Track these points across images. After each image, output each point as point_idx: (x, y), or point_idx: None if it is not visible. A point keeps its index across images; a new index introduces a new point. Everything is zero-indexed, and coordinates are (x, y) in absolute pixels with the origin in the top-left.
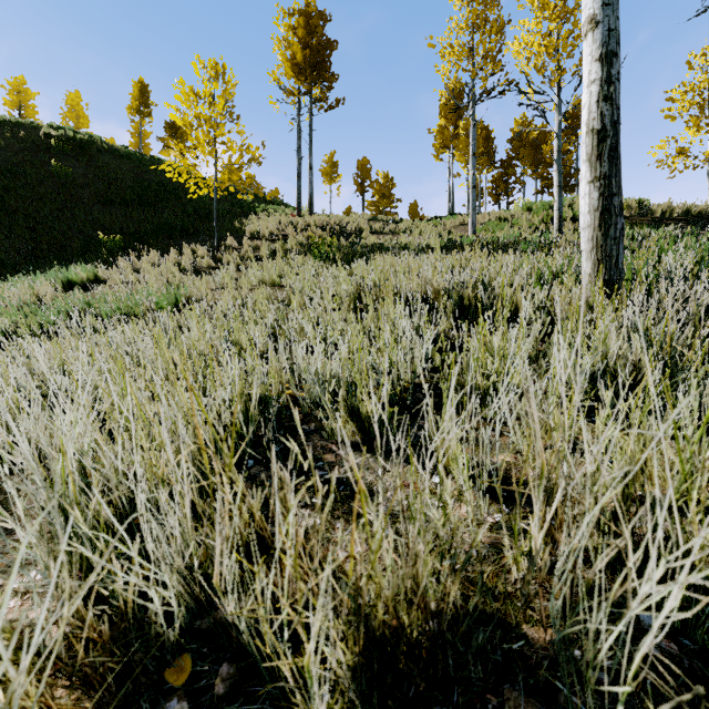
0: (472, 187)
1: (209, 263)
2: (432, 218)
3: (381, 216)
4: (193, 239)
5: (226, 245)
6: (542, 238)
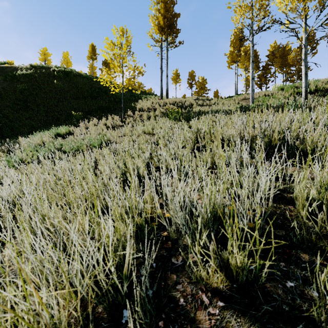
0: (251, 79)
1: (119, 123)
2: (227, 97)
3: (201, 97)
4: (113, 113)
5: (127, 114)
6: (296, 103)
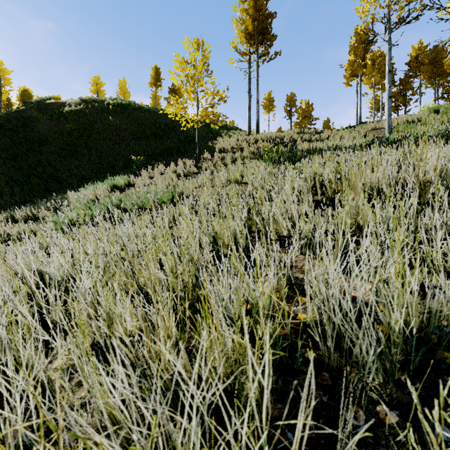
0: (388, 98)
1: (194, 170)
2: (346, 128)
3: (307, 130)
4: (184, 156)
5: (204, 157)
6: None
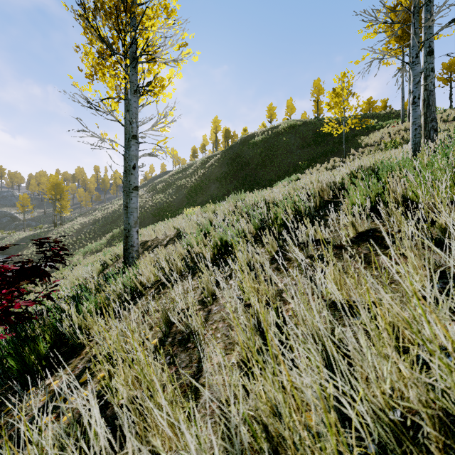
0: None
1: (339, 164)
2: None
3: None
4: (336, 155)
5: (349, 154)
6: None
